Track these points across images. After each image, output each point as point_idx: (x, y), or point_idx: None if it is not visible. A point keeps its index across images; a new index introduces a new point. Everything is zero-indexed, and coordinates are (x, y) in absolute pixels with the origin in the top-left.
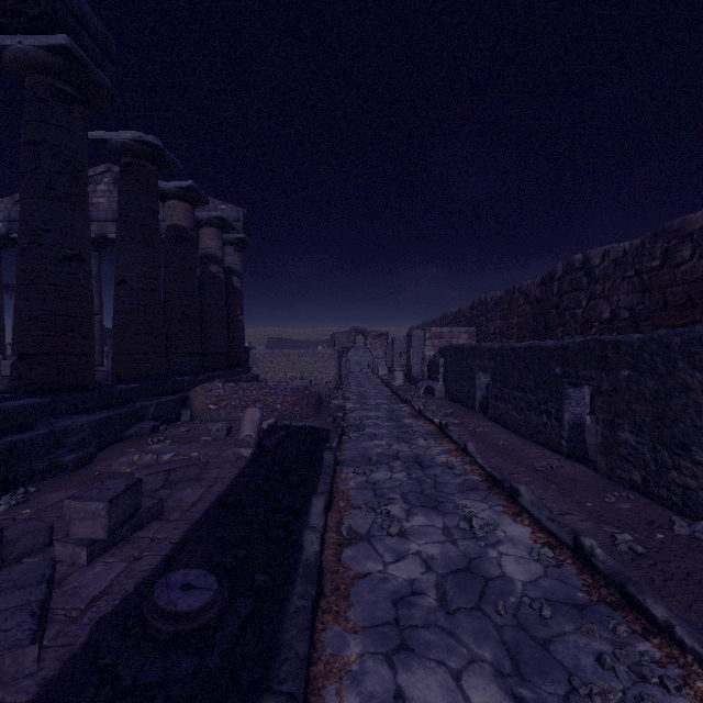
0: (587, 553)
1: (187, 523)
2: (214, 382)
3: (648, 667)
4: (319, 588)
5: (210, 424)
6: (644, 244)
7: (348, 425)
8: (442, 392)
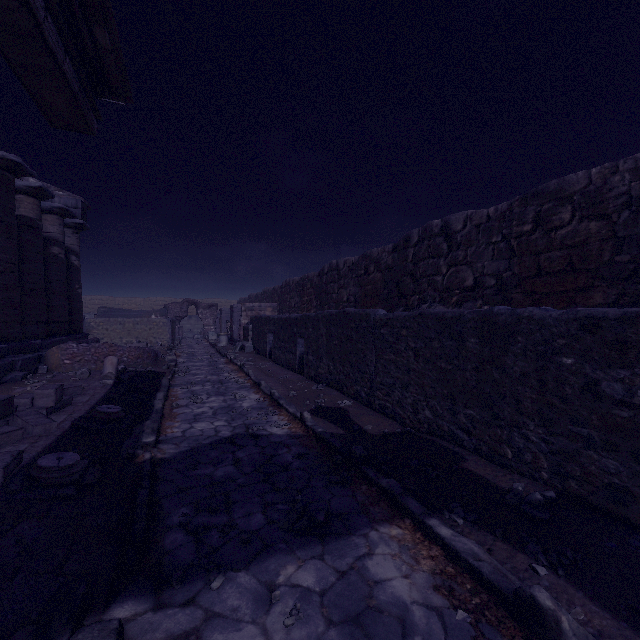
0: (272, 395)
1: (89, 405)
2: (69, 343)
3: (272, 413)
4: (163, 416)
5: (70, 372)
6: (359, 260)
7: (179, 370)
8: (250, 348)
